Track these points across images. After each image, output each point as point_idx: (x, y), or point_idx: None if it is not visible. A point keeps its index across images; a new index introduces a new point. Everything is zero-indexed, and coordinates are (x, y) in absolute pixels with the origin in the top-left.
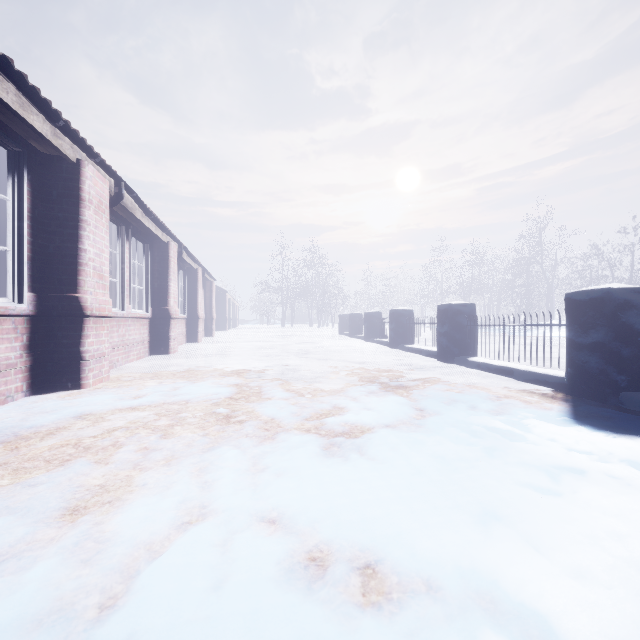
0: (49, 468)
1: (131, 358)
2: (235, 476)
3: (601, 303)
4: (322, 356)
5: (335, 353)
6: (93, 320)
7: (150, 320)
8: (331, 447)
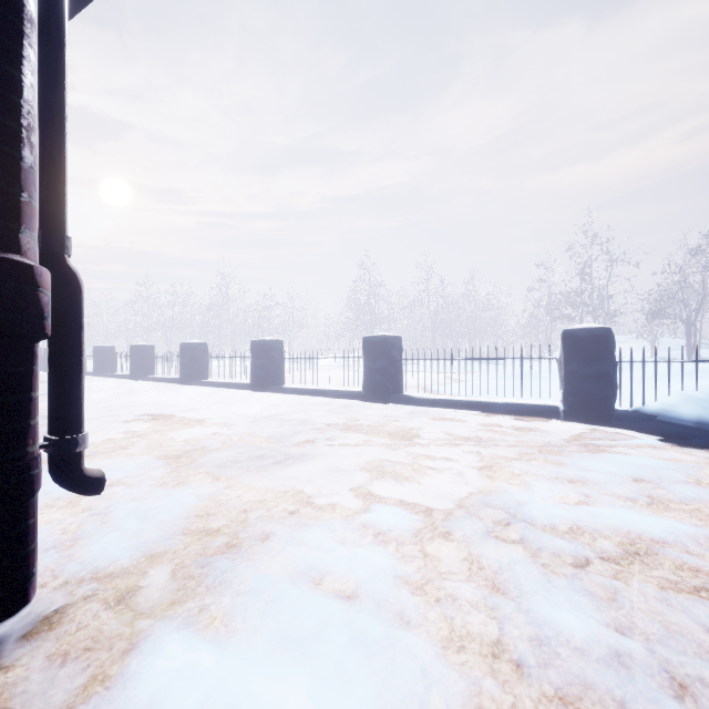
0: None
1: None
2: None
3: (136, 349)
4: None
5: None
6: None
7: None
8: None
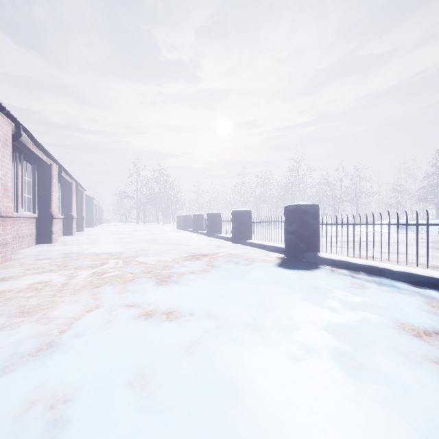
0: None
1: (23, 246)
2: (112, 294)
3: (296, 211)
4: (163, 242)
5: (172, 240)
6: (1, 219)
7: (36, 219)
8: (161, 281)
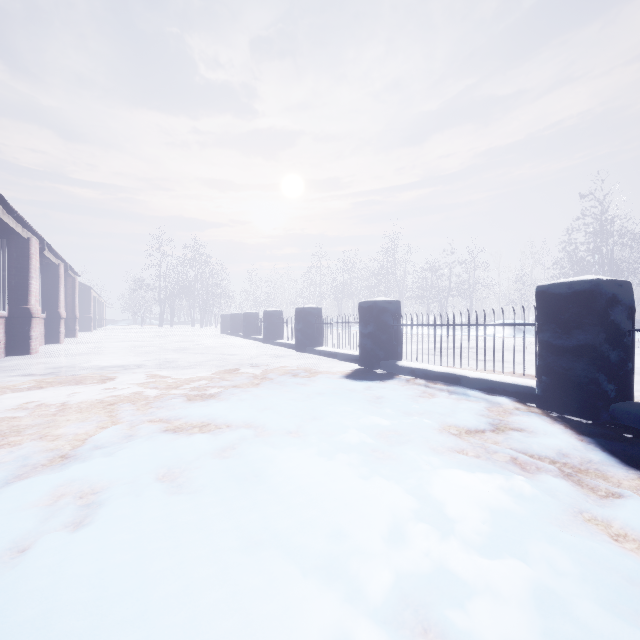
0: None
1: None
2: (131, 410)
3: (372, 309)
4: (200, 351)
5: (213, 349)
6: None
7: (6, 319)
8: (195, 396)
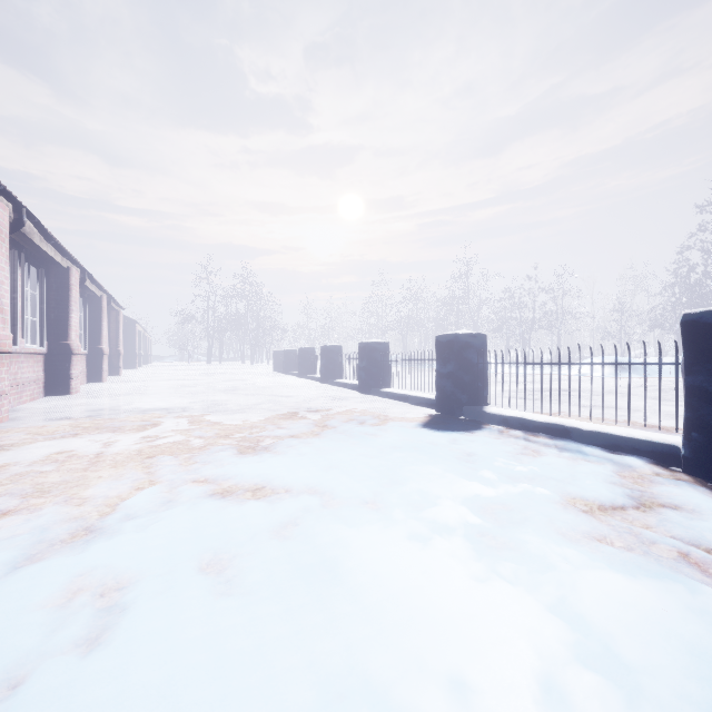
0: (4, 476)
1: (24, 399)
2: (172, 466)
3: (452, 344)
4: (251, 392)
5: (265, 389)
6: None
7: (45, 356)
8: (246, 449)
